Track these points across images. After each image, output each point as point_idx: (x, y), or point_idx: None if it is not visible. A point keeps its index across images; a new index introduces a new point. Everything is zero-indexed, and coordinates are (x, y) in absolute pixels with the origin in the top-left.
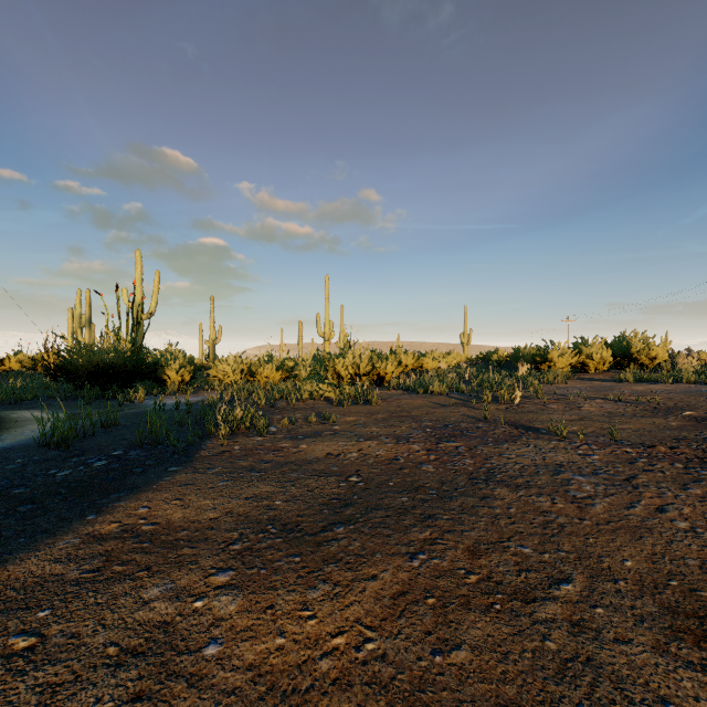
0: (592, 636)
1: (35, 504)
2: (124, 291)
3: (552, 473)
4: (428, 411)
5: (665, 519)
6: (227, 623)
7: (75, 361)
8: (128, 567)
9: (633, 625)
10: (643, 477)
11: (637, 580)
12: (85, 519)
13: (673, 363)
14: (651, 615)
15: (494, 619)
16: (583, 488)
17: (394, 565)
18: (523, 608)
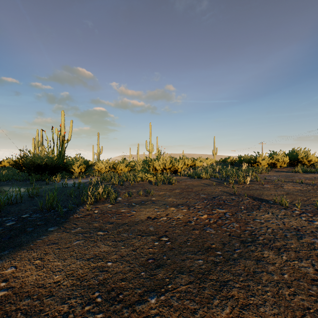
0: None
1: None
2: (56, 129)
3: (297, 237)
4: (201, 188)
5: None
6: None
7: (27, 162)
8: None
9: None
10: None
11: None
12: None
13: None
14: None
15: None
16: None
17: None
18: None
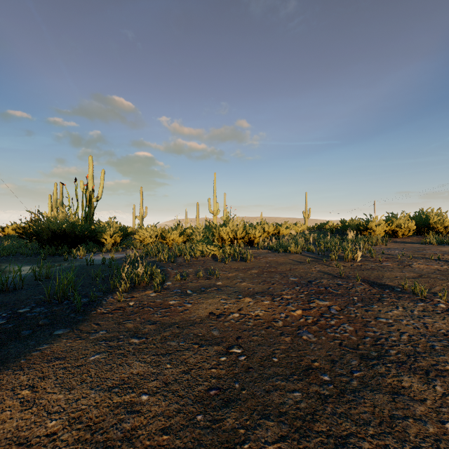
0: None
1: None
2: (81, 182)
3: None
4: (290, 267)
5: None
6: None
7: (39, 229)
8: None
9: None
10: None
11: None
12: None
13: None
14: None
15: None
16: None
17: None
18: None
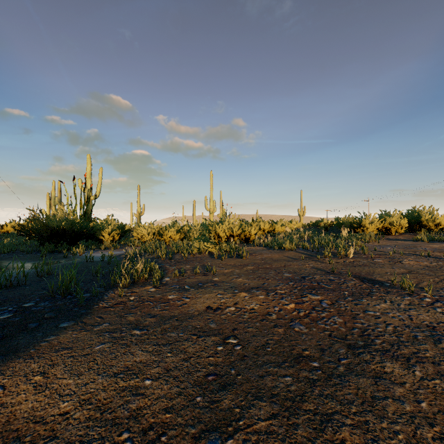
0: None
1: None
2: (79, 181)
3: (433, 339)
4: (285, 264)
5: None
6: None
7: (38, 226)
8: None
9: None
10: None
11: None
12: None
13: None
14: None
15: None
16: None
17: None
18: None
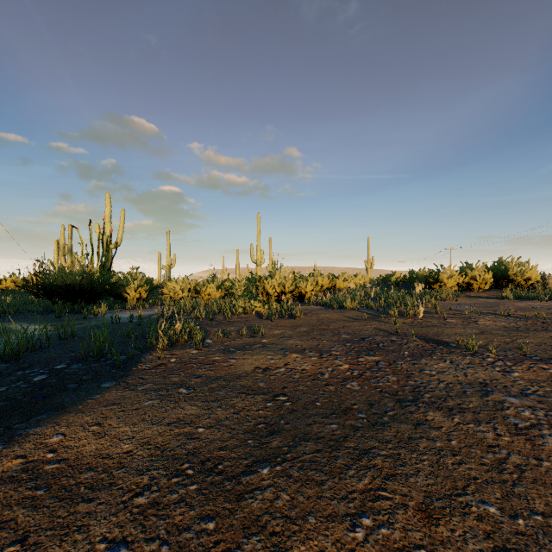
0: None
1: None
2: (96, 225)
3: (481, 393)
4: (344, 324)
5: None
6: None
7: (50, 282)
8: (2, 534)
9: None
10: None
11: None
12: None
13: (544, 284)
14: None
15: None
16: (522, 414)
17: (333, 538)
18: None
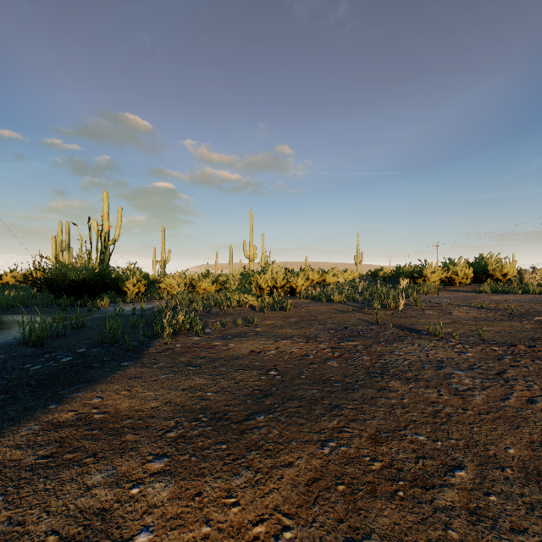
0: (490, 525)
1: (8, 394)
2: (94, 222)
3: (436, 368)
4: (330, 316)
5: (536, 410)
6: (158, 510)
7: (55, 277)
8: (78, 453)
9: (525, 514)
10: (511, 372)
11: (521, 467)
12: (47, 408)
13: (521, 278)
14: (539, 503)
15: (399, 506)
16: (463, 382)
17: (308, 452)
18: (423, 495)
